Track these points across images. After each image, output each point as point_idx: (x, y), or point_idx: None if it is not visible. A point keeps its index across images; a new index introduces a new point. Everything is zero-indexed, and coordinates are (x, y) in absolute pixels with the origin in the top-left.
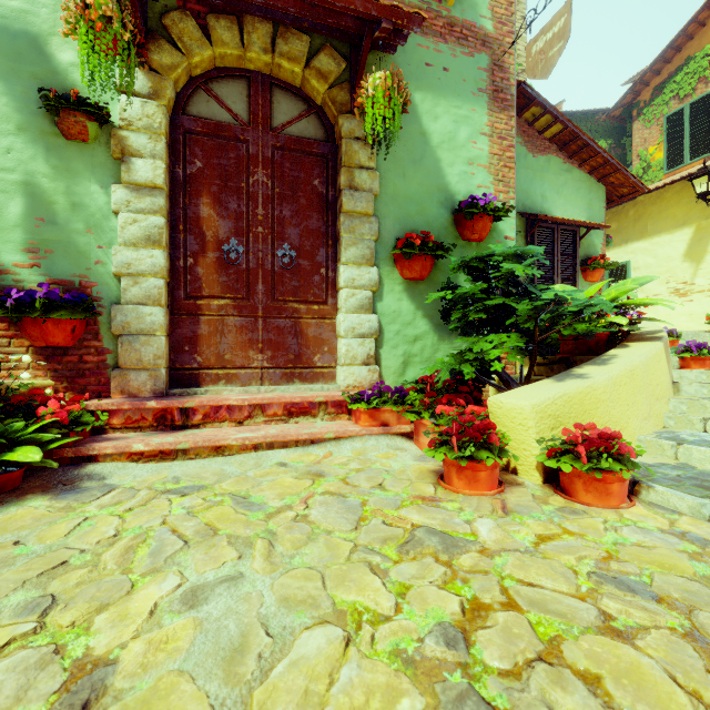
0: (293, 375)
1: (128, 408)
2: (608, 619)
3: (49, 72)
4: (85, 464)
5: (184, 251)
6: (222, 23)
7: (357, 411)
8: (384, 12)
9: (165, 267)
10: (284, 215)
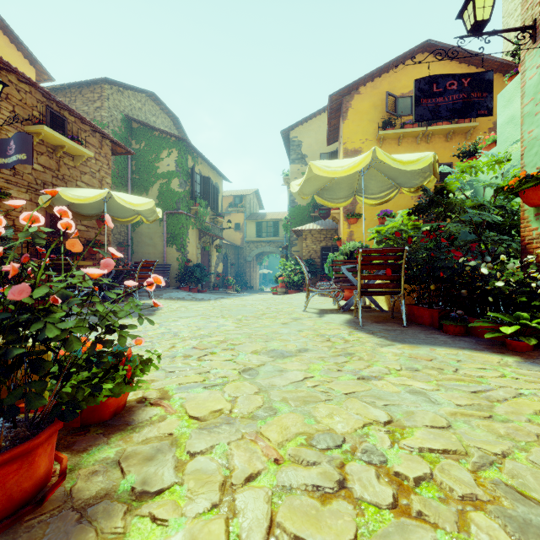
0: None
1: None
2: None
3: None
4: None
5: None
6: None
7: None
8: None
9: None
10: None
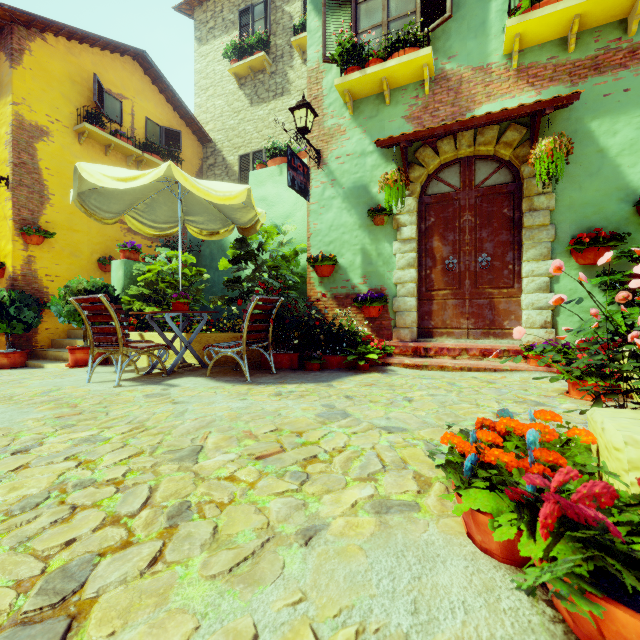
0: (488, 333)
1: (401, 345)
2: (586, 423)
3: (369, 199)
4: (387, 366)
5: (425, 267)
6: (444, 142)
7: (529, 356)
8: (546, 105)
9: (416, 277)
10: (482, 236)
